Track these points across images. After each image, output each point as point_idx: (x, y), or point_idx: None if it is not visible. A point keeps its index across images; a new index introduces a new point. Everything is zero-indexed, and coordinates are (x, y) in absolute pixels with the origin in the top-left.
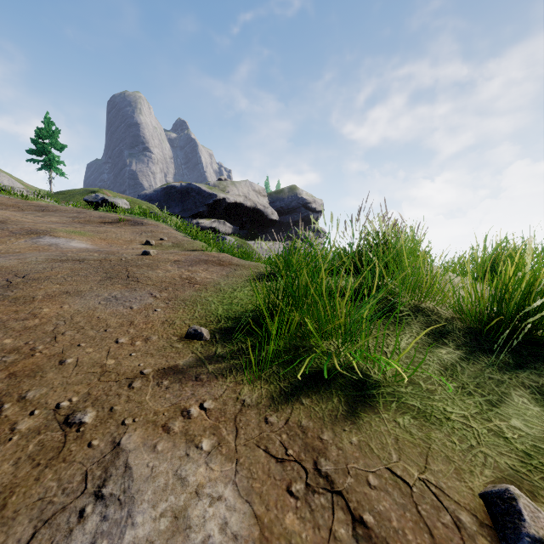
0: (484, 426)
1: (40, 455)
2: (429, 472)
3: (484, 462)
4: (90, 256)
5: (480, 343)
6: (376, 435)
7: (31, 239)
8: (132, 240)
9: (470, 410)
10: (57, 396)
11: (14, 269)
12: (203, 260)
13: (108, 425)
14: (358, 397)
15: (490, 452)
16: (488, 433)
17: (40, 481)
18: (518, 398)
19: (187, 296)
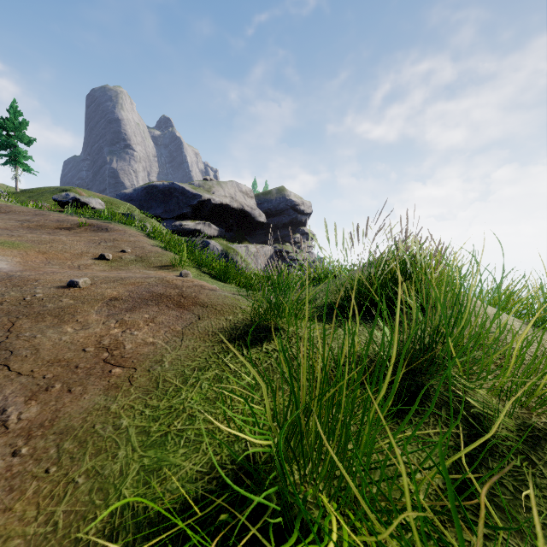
0: None
1: None
2: None
3: None
4: None
5: None
6: None
7: None
8: (82, 253)
9: None
10: None
11: None
12: (156, 296)
13: None
14: None
15: None
16: None
17: None
18: None
19: (79, 413)
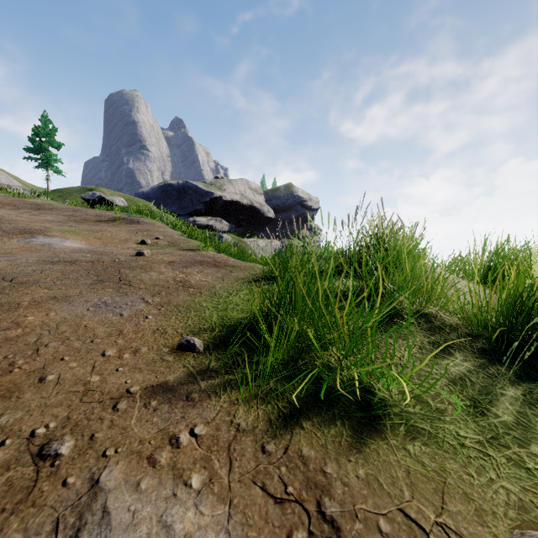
0: (502, 454)
1: (6, 497)
2: (447, 513)
3: (506, 501)
4: (83, 257)
5: (488, 353)
6: (385, 467)
7: (23, 239)
8: (127, 240)
9: (485, 435)
10: (33, 421)
11: (2, 271)
12: (198, 261)
13: (87, 457)
14: (363, 419)
15: (513, 487)
16: (507, 462)
17: (3, 532)
18: (535, 418)
19: (180, 301)
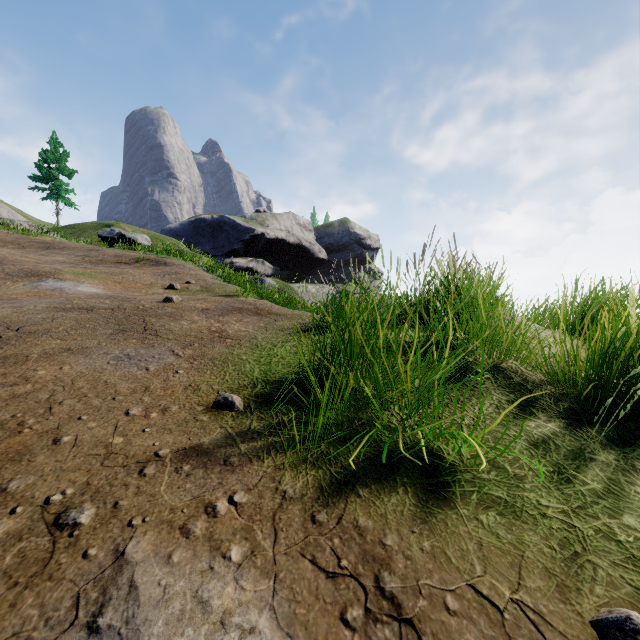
0: (589, 525)
1: (19, 570)
2: (524, 590)
3: (593, 576)
4: (100, 303)
5: (576, 414)
6: (454, 539)
7: (30, 282)
8: (152, 284)
9: (571, 504)
10: (47, 487)
11: (6, 319)
12: (237, 308)
13: (110, 527)
14: (429, 486)
15: (601, 562)
16: (595, 534)
17: (16, 608)
18: (629, 486)
19: (216, 353)
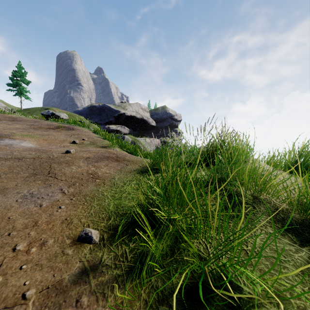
0: None
1: None
2: None
3: None
4: (29, 154)
5: None
6: None
7: None
8: (64, 140)
9: None
10: None
11: None
12: (106, 157)
13: None
14: None
15: None
16: None
17: None
18: None
19: (88, 191)
